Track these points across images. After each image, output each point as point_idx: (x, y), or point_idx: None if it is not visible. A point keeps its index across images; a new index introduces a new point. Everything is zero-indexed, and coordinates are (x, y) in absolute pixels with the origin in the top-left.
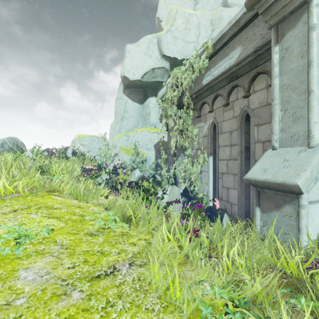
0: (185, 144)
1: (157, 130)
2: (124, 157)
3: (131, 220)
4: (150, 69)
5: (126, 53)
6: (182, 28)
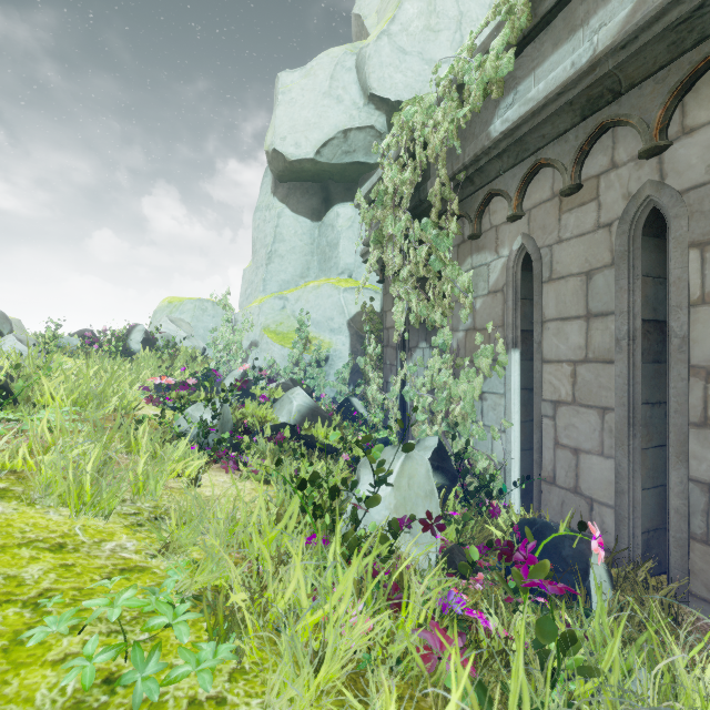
0: (434, 317)
1: (355, 285)
2: (274, 351)
3: (247, 625)
4: (338, 132)
5: (279, 92)
6: (419, 27)
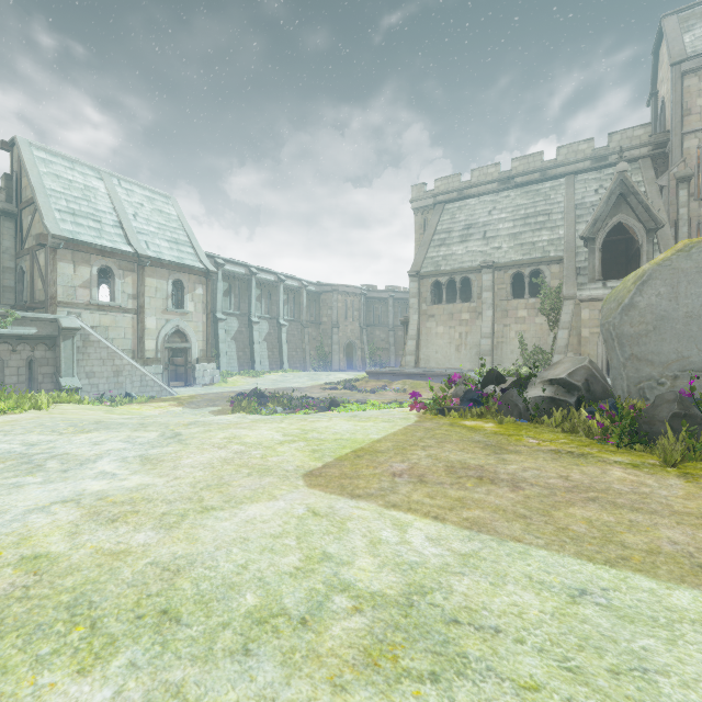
0: None
1: None
2: None
3: None
4: None
5: None
6: None
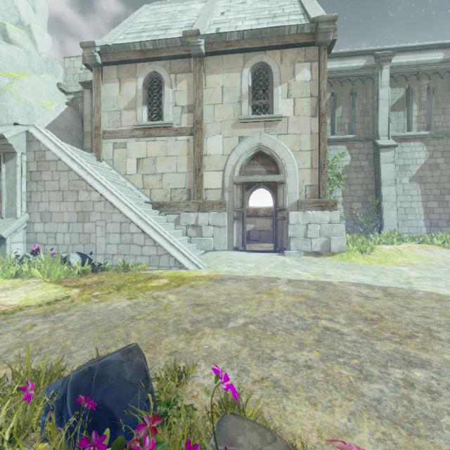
0: None
1: None
2: None
3: None
4: None
5: None
6: None
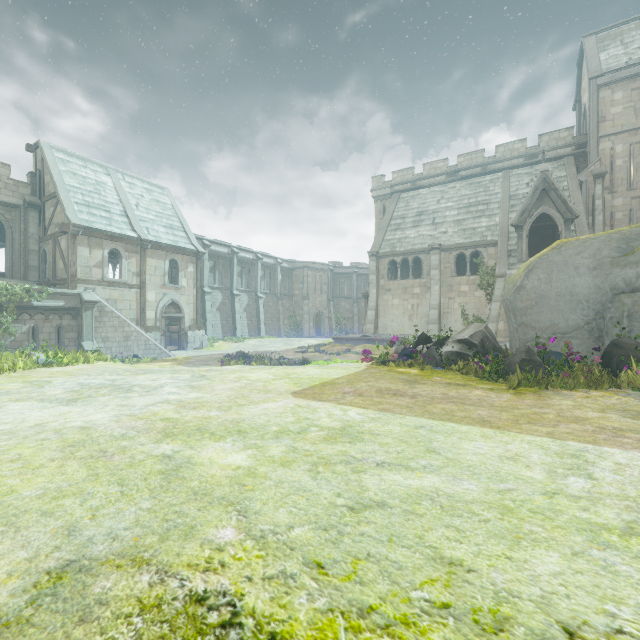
0: None
1: None
2: None
3: None
4: None
5: None
6: None
